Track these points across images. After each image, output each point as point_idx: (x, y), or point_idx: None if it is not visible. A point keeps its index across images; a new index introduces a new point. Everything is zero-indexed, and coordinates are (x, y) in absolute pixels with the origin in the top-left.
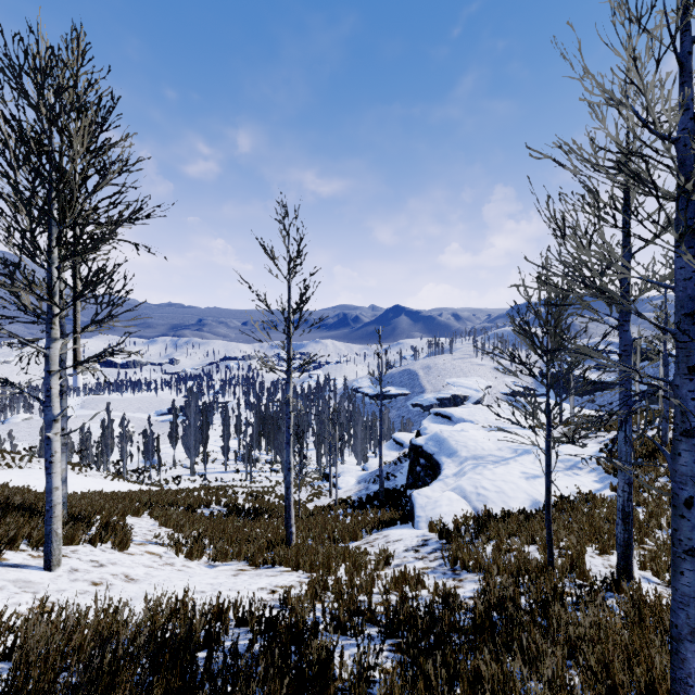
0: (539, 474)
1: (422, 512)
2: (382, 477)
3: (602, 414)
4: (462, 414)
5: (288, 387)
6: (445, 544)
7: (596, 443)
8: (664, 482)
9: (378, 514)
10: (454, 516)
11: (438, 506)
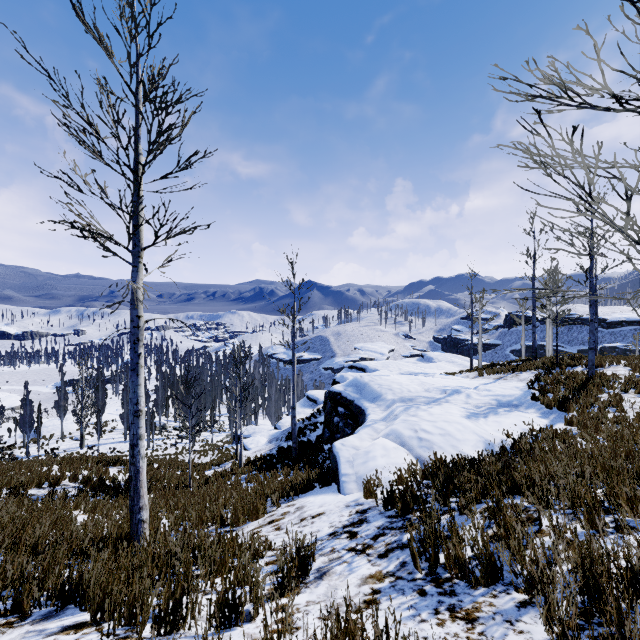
0: (478, 412)
1: (350, 468)
2: (295, 431)
3: (500, 363)
4: (376, 366)
5: (134, 273)
6: (396, 517)
7: (520, 381)
8: (612, 413)
9: (290, 475)
10: (395, 470)
11: (371, 458)
